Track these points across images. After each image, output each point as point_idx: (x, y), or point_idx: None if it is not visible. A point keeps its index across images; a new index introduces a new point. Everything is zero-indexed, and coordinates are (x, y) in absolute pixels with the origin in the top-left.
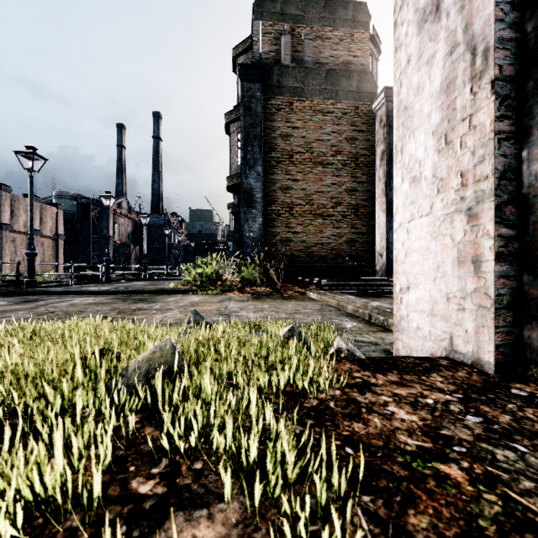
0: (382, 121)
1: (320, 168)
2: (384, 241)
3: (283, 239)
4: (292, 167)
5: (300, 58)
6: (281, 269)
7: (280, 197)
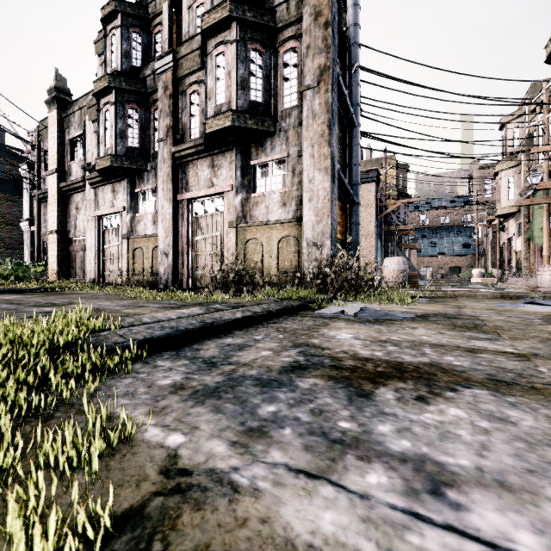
0: None
1: (11, 227)
2: None
3: None
4: None
5: None
6: None
7: None
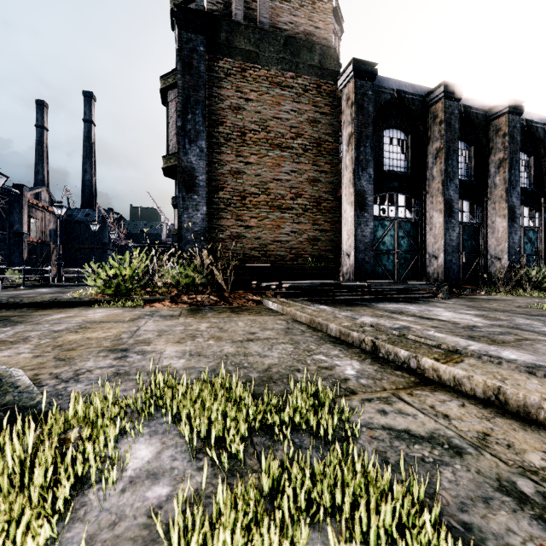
0: (349, 99)
1: (278, 152)
2: (352, 239)
3: (234, 235)
4: (244, 147)
5: (254, 17)
6: (230, 271)
7: (230, 182)
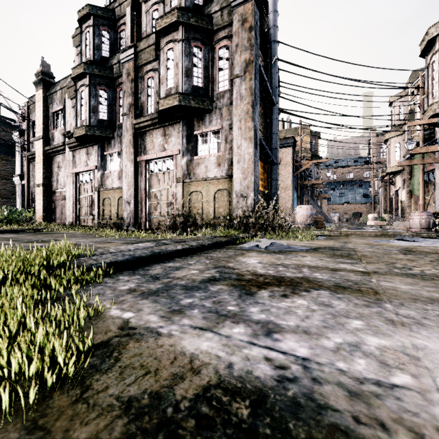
0: None
1: (5, 180)
2: None
3: None
4: None
5: None
6: None
7: None
